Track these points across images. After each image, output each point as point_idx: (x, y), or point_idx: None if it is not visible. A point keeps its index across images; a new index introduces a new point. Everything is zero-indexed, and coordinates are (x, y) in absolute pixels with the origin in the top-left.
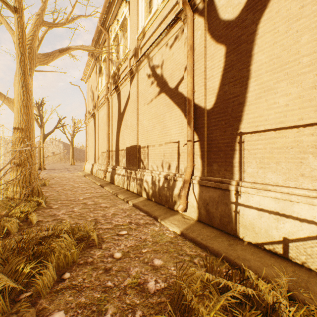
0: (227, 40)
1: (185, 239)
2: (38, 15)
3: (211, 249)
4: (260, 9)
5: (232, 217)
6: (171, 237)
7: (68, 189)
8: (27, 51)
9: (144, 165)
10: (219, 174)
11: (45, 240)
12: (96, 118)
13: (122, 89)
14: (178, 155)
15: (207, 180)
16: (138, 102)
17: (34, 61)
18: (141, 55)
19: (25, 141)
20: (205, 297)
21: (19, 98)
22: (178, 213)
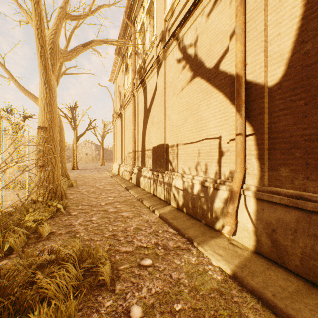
0: None
1: (242, 288)
2: (61, 8)
3: None
4: None
5: None
6: (217, 280)
7: (92, 192)
8: (47, 43)
9: (173, 167)
10: (292, 183)
11: (42, 270)
12: (122, 118)
13: (148, 83)
14: (219, 155)
15: (271, 192)
16: (166, 94)
17: (57, 57)
18: (170, 36)
19: (48, 141)
20: None
21: (42, 96)
22: (221, 234)
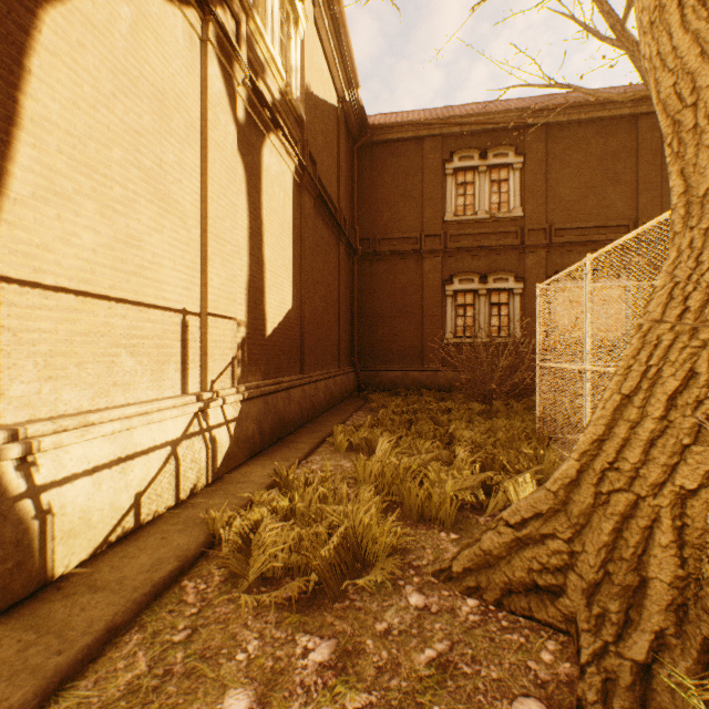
0: None
1: None
2: None
3: (126, 615)
4: None
5: (32, 538)
6: None
7: None
8: None
9: None
10: None
11: None
12: None
13: None
14: None
15: None
16: None
17: None
18: None
19: None
20: (281, 584)
21: None
22: None
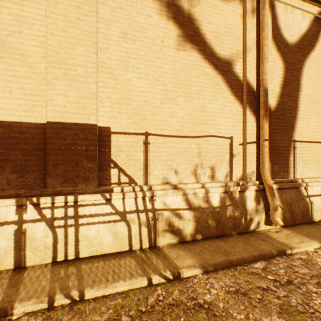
0: (285, 58)
1: None
2: None
3: None
4: (304, 56)
5: (309, 208)
6: None
7: None
8: None
9: (132, 175)
10: (279, 175)
11: None
12: None
13: None
14: (231, 156)
15: (280, 182)
16: (97, 14)
17: None
18: None
19: None
20: None
21: None
22: (261, 232)
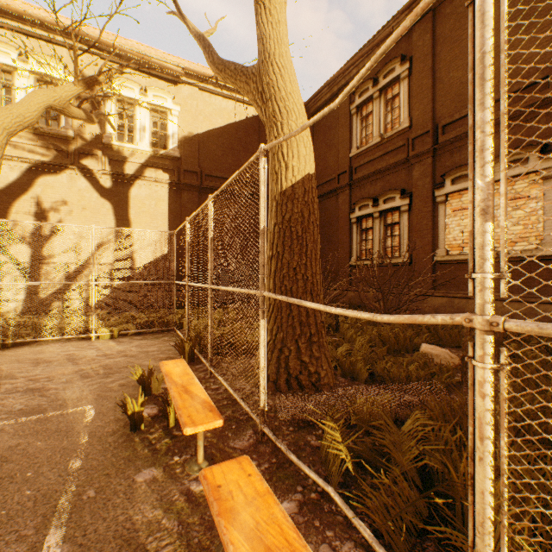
0: None
1: None
2: None
3: None
4: (14, 199)
5: None
6: None
7: None
8: None
9: None
10: None
11: None
12: None
13: None
14: None
15: None
16: None
17: None
18: None
19: None
20: None
21: None
22: None
